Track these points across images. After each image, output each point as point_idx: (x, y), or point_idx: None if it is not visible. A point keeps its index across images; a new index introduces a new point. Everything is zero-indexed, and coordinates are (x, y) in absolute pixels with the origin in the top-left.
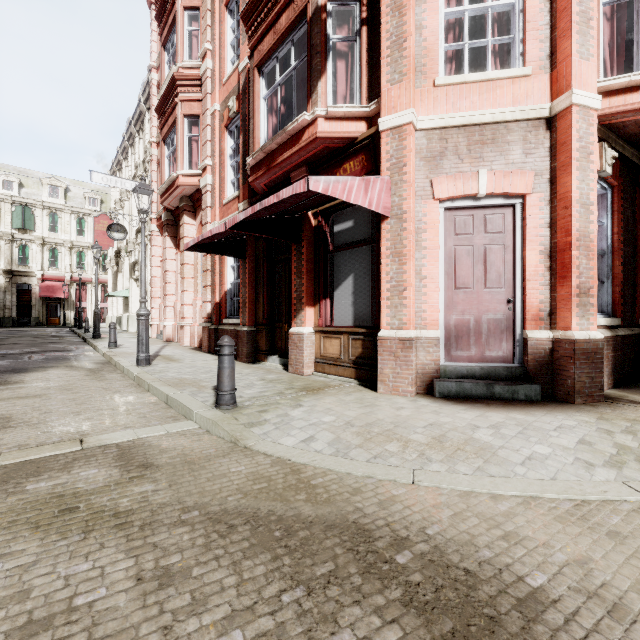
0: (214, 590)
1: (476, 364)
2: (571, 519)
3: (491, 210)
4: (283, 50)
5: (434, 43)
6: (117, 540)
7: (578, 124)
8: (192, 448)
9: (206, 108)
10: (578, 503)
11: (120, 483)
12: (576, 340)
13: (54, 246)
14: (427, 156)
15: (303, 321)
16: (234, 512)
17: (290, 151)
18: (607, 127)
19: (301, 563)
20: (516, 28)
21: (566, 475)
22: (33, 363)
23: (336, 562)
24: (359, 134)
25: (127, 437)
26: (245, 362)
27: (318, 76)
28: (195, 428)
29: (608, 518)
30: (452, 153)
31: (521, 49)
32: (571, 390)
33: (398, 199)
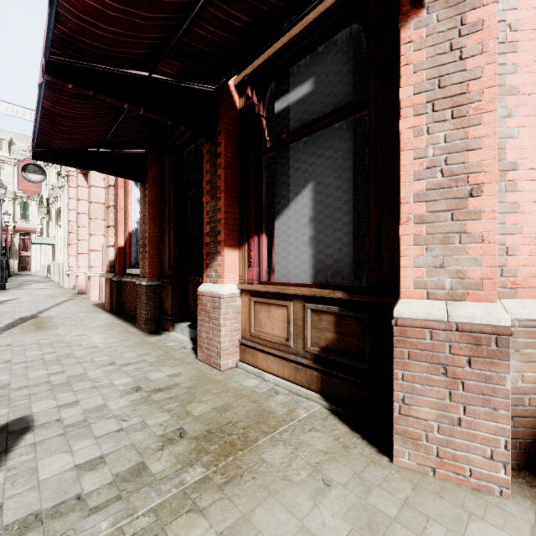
0: None
1: None
2: None
3: None
4: None
5: None
6: None
7: None
8: None
9: None
10: None
11: None
12: None
13: None
14: None
15: (220, 273)
16: None
17: None
18: None
19: None
20: None
21: None
22: None
23: None
24: None
25: None
26: (143, 331)
27: None
28: None
29: None
30: None
31: None
32: None
33: None
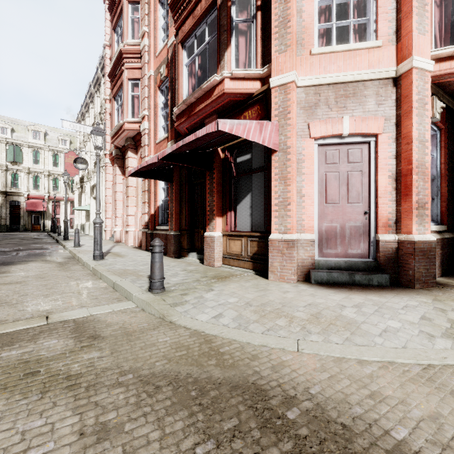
0: (141, 443)
1: (341, 259)
2: (421, 380)
3: (352, 146)
4: (199, 30)
5: (310, 23)
6: (67, 399)
7: (417, 82)
8: (130, 323)
9: (144, 74)
10: (425, 367)
11: (73, 351)
12: (416, 241)
13: (36, 174)
14: (305, 106)
15: (214, 227)
16: (160, 375)
17: (205, 103)
18: (437, 85)
19: (212, 419)
20: (371, 12)
21: (414, 344)
22: (18, 258)
23: (239, 418)
24: (255, 90)
25: (82, 314)
26: (172, 257)
27: (225, 48)
28: (133, 307)
29: (450, 379)
30: (324, 104)
31: (374, 27)
32: (412, 278)
33: (284, 138)
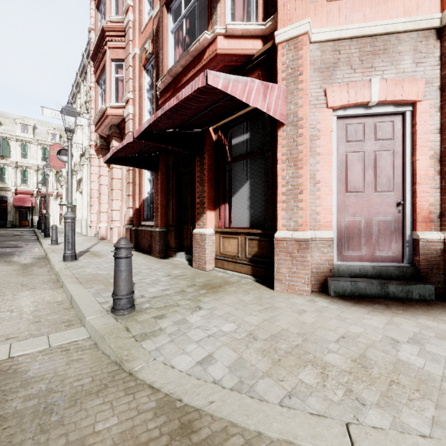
0: None
1: (367, 263)
2: None
3: (381, 118)
4: None
5: None
6: None
7: None
8: (64, 376)
9: (128, 52)
10: None
11: None
12: None
13: (25, 168)
14: (321, 67)
15: (205, 223)
16: None
17: (193, 71)
18: None
19: None
20: None
21: None
22: None
23: None
24: (255, 51)
25: None
26: (157, 257)
27: None
28: (84, 338)
29: None
30: (345, 63)
31: None
32: None
33: (294, 107)
